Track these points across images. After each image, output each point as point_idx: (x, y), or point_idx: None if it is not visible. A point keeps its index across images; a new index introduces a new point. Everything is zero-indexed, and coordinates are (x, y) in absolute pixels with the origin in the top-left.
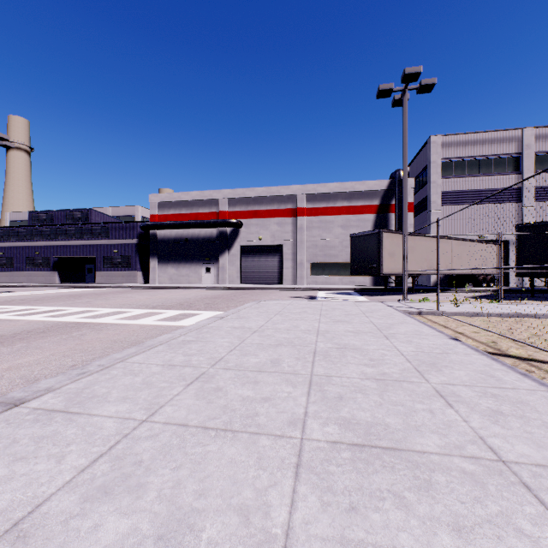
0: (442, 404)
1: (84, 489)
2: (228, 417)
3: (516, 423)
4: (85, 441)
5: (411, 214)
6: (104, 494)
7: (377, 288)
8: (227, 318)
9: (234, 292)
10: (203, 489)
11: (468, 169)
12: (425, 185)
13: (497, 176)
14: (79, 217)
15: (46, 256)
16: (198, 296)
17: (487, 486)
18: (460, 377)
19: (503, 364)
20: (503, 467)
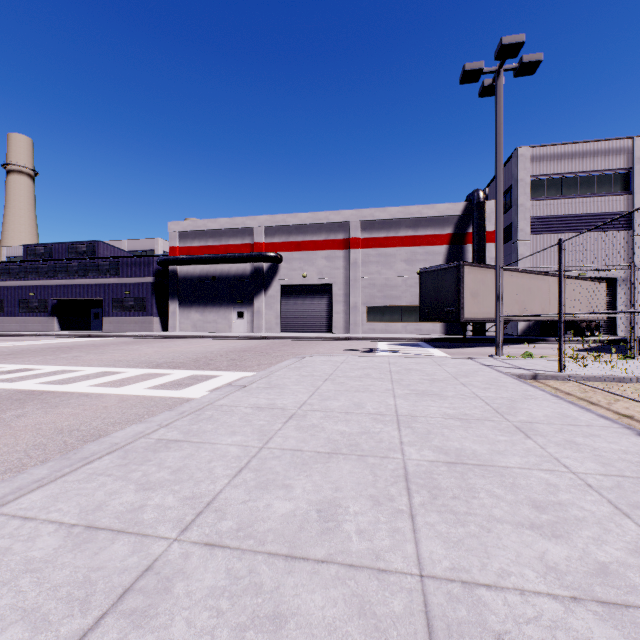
0: None
1: None
2: None
3: None
4: None
5: (492, 245)
6: None
7: (452, 338)
8: (250, 388)
9: (271, 343)
10: None
11: (565, 189)
12: (509, 209)
13: (602, 198)
14: (84, 251)
15: (43, 298)
16: (223, 349)
17: None
18: None
19: None
20: None
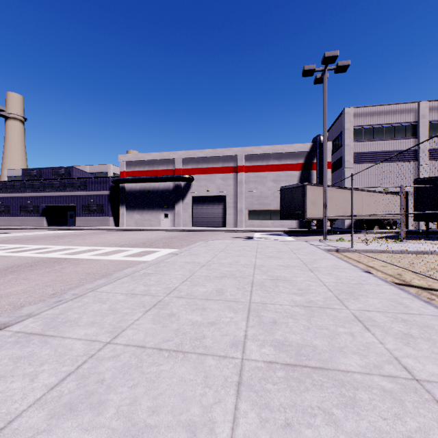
0: (360, 328)
1: (52, 406)
2: (179, 339)
3: (425, 345)
4: (56, 361)
5: (329, 171)
6: (68, 411)
7: (302, 230)
8: (180, 255)
9: (187, 233)
10: (156, 406)
11: (375, 135)
12: (340, 147)
13: (399, 140)
14: (62, 173)
15: (36, 204)
16: (158, 237)
17: (405, 403)
18: (374, 304)
19: (408, 293)
20: (417, 386)
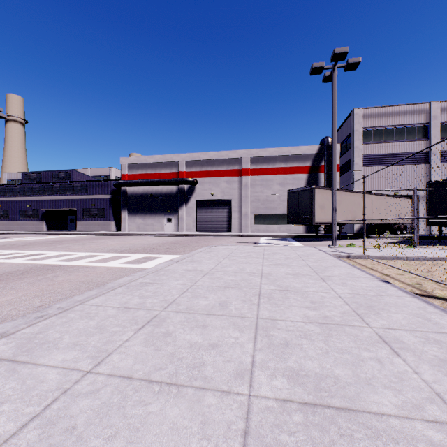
0: (388, 352)
1: None
2: (174, 367)
3: None
4: (20, 398)
5: (337, 174)
6: None
7: (309, 235)
8: (182, 262)
9: (190, 238)
10: None
11: (385, 137)
12: (348, 149)
13: (409, 142)
14: (63, 177)
15: (36, 208)
16: (160, 242)
17: None
18: (398, 320)
19: (435, 307)
20: None
